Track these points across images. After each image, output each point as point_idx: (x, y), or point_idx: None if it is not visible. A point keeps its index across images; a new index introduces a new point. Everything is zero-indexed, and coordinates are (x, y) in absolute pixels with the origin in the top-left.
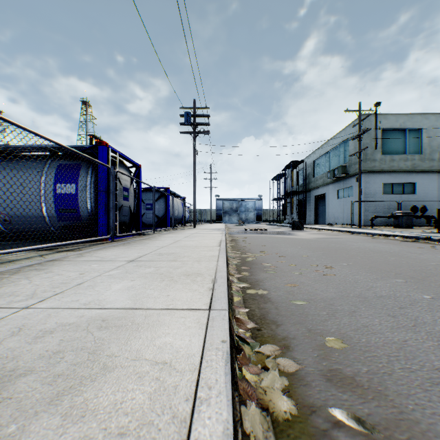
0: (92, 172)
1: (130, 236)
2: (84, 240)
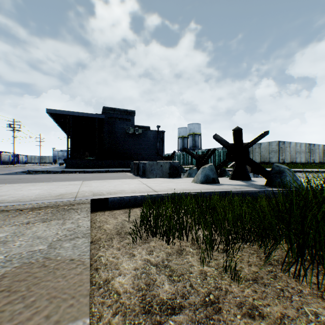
0: None
1: None
2: None
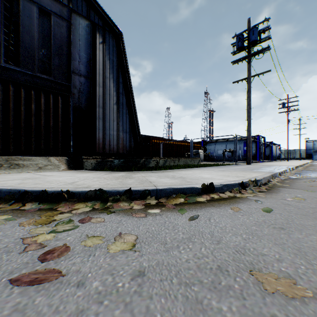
0: (254, 143)
1: (262, 162)
2: (259, 161)
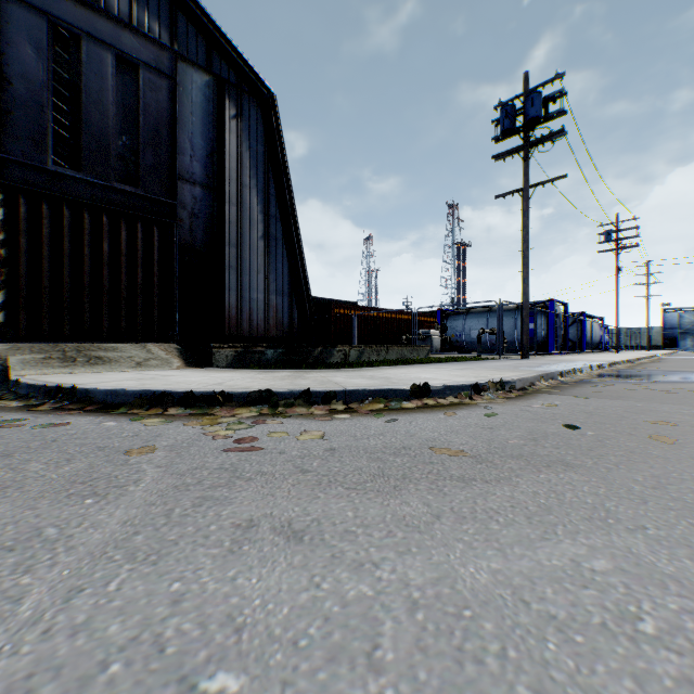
0: (544, 316)
1: (562, 354)
2: (552, 352)
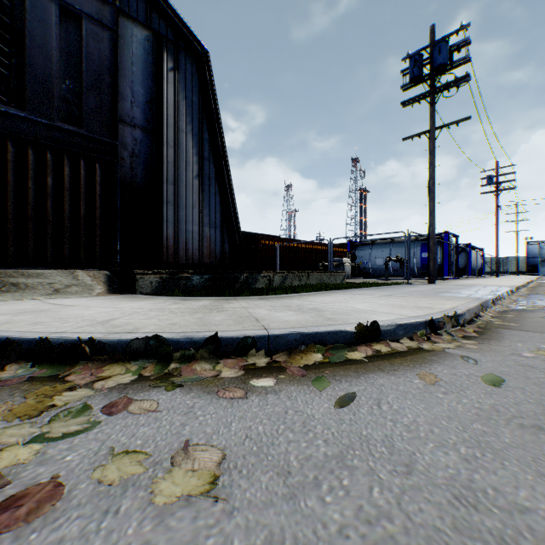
0: (440, 246)
1: (454, 279)
2: (448, 277)
